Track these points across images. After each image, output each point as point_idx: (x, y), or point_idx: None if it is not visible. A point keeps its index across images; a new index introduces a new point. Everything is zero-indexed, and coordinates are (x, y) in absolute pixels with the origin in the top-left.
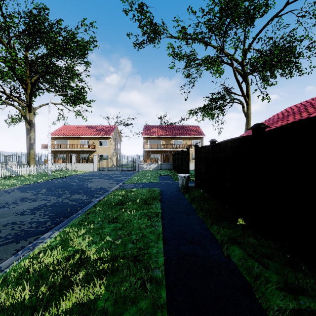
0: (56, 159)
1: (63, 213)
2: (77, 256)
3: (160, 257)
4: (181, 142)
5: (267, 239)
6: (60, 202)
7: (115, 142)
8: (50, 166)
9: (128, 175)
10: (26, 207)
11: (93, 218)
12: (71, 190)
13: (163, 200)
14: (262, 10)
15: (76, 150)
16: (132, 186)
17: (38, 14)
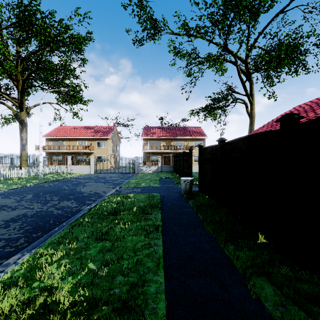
0: (52, 161)
1: (44, 225)
2: (40, 300)
3: (160, 302)
4: (183, 143)
5: (305, 269)
6: (44, 211)
7: (113, 144)
8: (42, 168)
9: (126, 177)
10: (1, 218)
11: (77, 234)
12: (61, 195)
13: (163, 209)
14: (268, 4)
15: (73, 152)
16: (129, 191)
17: (28, 4)
